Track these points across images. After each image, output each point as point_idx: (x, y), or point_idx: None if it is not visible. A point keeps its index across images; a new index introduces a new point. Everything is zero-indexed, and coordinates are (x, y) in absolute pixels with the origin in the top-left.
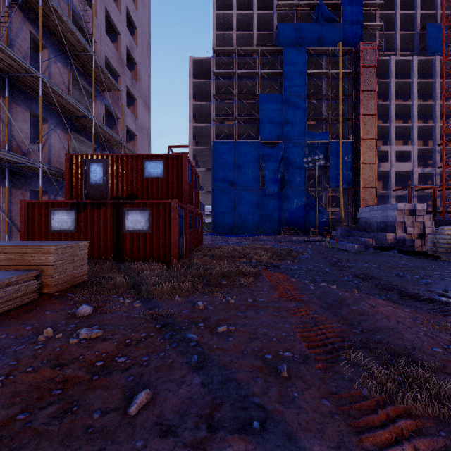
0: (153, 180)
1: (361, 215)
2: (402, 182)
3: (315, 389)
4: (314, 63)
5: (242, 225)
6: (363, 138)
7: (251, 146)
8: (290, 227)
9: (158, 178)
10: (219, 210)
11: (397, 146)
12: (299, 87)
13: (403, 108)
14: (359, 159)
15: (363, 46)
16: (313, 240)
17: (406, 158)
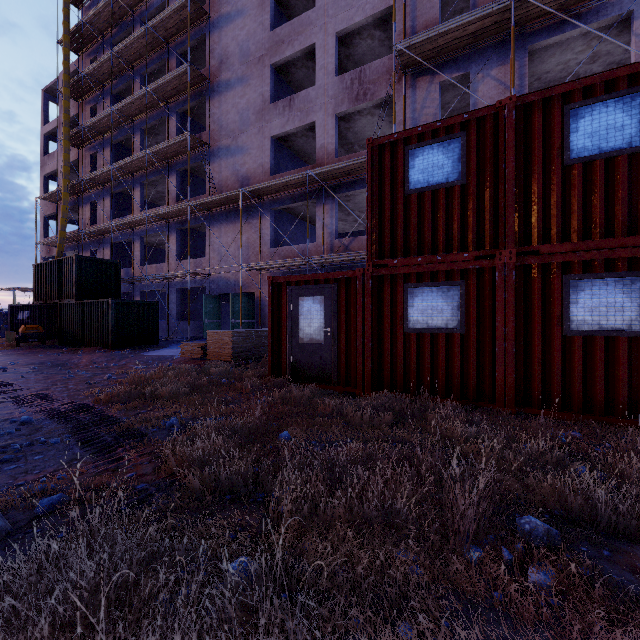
0: None
1: None
2: None
3: (7, 378)
4: None
5: None
6: None
7: None
8: None
9: None
10: None
11: None
12: None
13: None
14: None
15: None
16: None
17: None
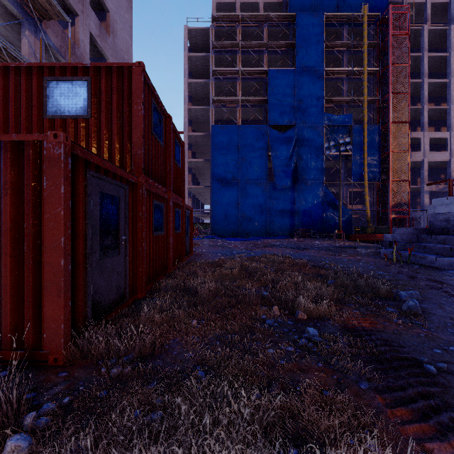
0: (65, 121)
1: (437, 209)
2: (433, 176)
3: None
4: (332, 35)
5: (247, 226)
6: (394, 121)
7: (257, 132)
8: (305, 229)
9: (78, 118)
10: (219, 208)
11: (431, 132)
12: (315, 61)
13: (436, 88)
14: (388, 147)
15: (393, 10)
16: (346, 246)
17: (438, 147)
